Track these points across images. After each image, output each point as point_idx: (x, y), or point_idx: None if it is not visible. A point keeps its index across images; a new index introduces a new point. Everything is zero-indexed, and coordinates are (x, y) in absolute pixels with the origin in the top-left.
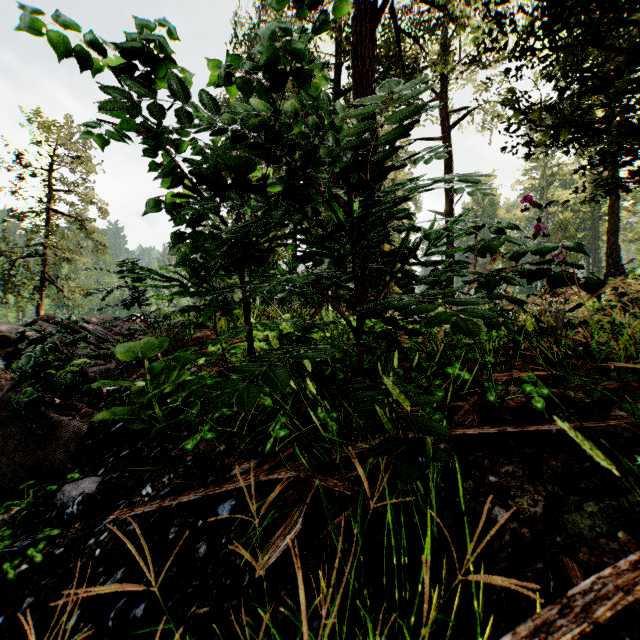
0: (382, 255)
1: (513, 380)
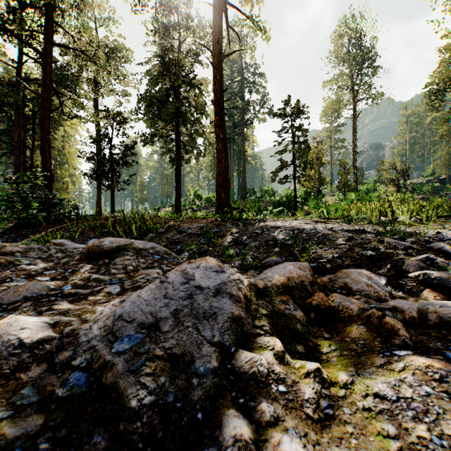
0: (52, 202)
1: (71, 220)
